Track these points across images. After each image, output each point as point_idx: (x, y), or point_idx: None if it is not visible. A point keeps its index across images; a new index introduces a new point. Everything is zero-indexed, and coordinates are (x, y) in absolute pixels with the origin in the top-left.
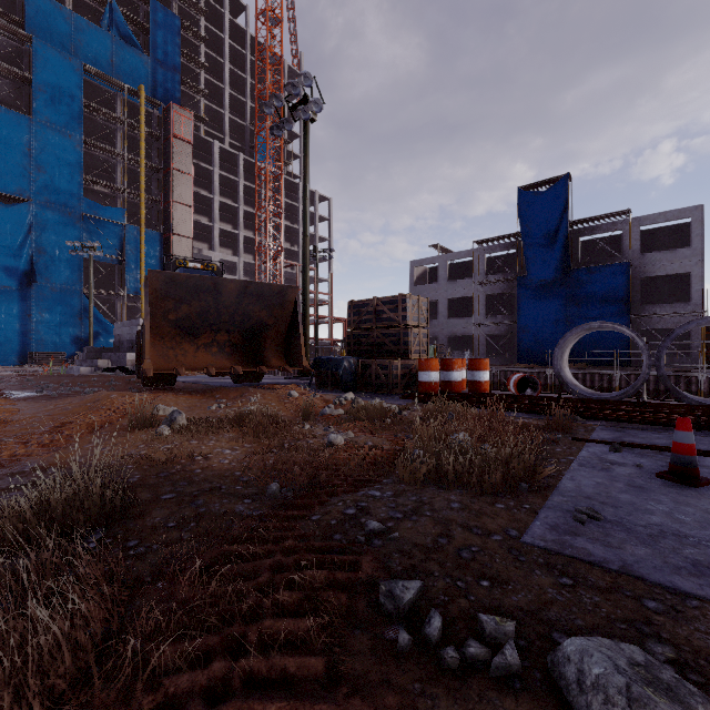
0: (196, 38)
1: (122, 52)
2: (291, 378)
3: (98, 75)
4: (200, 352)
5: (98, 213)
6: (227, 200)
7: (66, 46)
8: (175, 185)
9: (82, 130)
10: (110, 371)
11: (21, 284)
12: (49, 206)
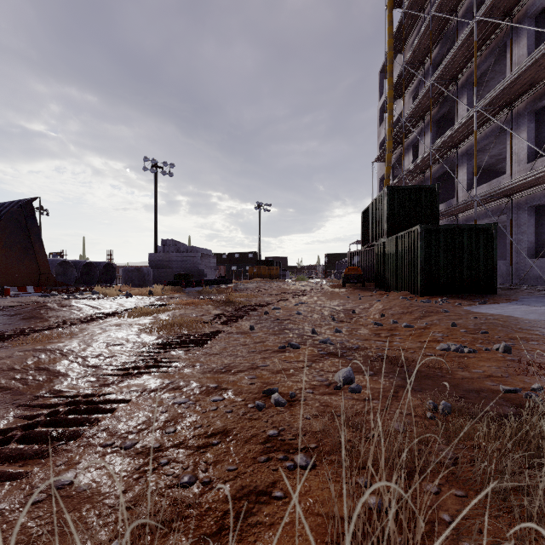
0: None
1: None
2: None
3: None
4: None
5: None
6: None
7: None
8: None
9: None
10: None
11: None
12: None
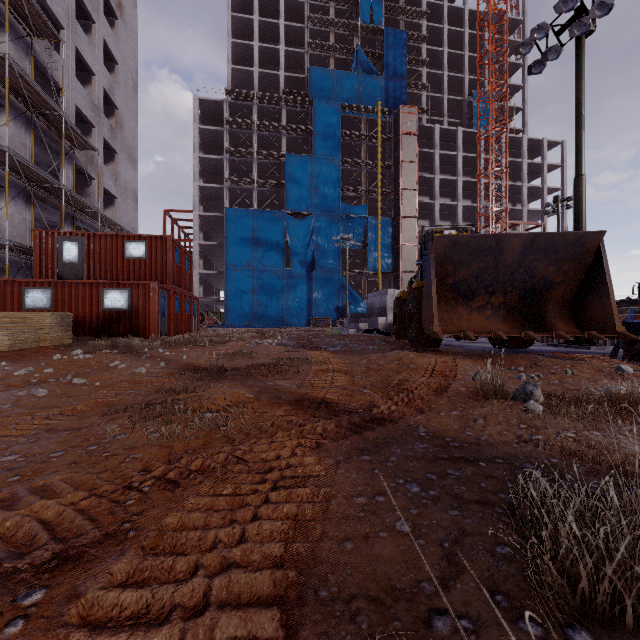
0: (419, 41)
1: (364, 83)
2: (557, 346)
3: (349, 109)
4: (473, 315)
5: (349, 212)
6: (446, 176)
7: (330, 97)
8: (403, 175)
9: (340, 153)
10: (368, 332)
11: (307, 271)
12: (322, 215)
